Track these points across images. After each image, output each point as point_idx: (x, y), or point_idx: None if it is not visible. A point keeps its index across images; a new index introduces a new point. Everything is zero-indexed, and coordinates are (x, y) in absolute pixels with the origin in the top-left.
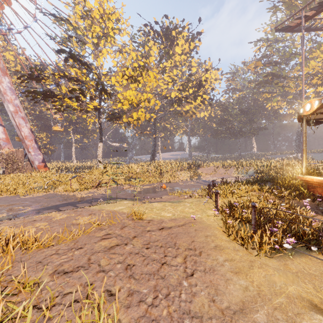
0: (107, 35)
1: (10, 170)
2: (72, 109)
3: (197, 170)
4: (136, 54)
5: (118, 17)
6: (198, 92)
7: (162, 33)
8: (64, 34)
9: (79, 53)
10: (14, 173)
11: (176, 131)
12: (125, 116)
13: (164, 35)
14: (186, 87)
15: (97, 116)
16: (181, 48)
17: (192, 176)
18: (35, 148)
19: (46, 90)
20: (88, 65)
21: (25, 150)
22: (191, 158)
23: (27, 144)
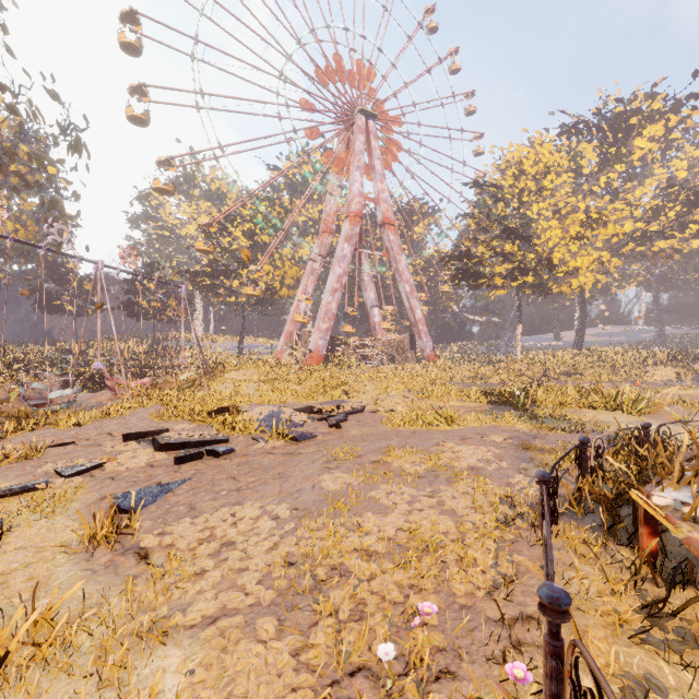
0: (542, 189)
1: (399, 360)
2: (495, 287)
3: (692, 365)
4: (585, 204)
5: (555, 159)
6: (691, 213)
7: (605, 124)
8: (488, 201)
9: (493, 213)
10: (402, 363)
11: (621, 285)
12: (557, 286)
13: (610, 126)
14: (661, 210)
15: (515, 289)
16: (648, 136)
17: (680, 375)
18: (427, 333)
19: (469, 269)
20: (528, 239)
21: (415, 336)
22: (662, 343)
23: (420, 329)
